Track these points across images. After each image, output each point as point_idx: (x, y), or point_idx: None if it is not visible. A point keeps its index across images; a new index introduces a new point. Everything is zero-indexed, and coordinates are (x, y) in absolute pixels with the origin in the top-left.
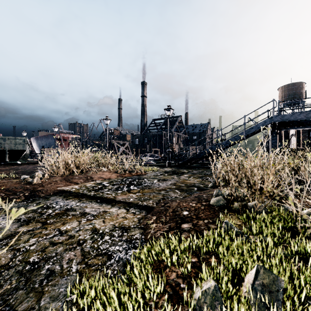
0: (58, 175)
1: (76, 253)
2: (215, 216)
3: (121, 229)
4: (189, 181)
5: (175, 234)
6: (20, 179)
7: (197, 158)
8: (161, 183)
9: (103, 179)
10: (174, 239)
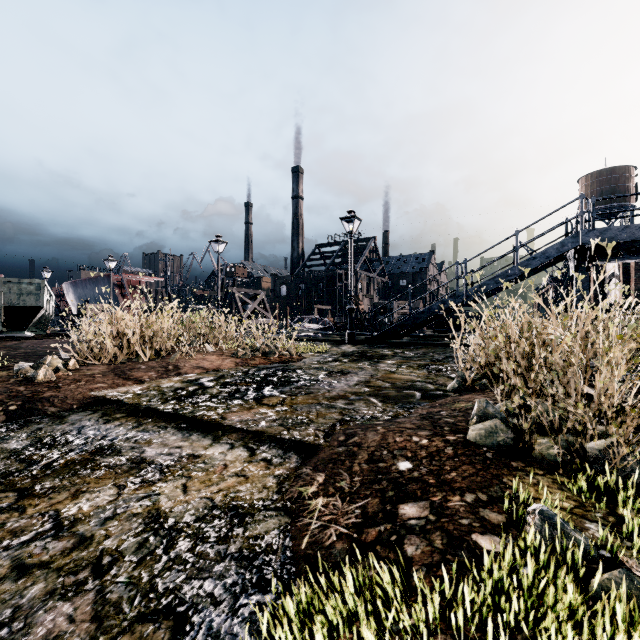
0: (102, 361)
1: (76, 609)
2: (494, 482)
3: (228, 513)
4: (399, 377)
5: (382, 543)
6: (11, 371)
7: (411, 325)
8: (335, 382)
9: (204, 371)
10: (385, 577)
